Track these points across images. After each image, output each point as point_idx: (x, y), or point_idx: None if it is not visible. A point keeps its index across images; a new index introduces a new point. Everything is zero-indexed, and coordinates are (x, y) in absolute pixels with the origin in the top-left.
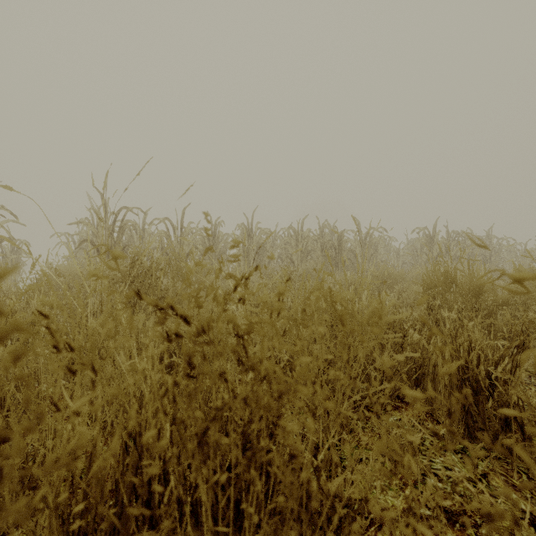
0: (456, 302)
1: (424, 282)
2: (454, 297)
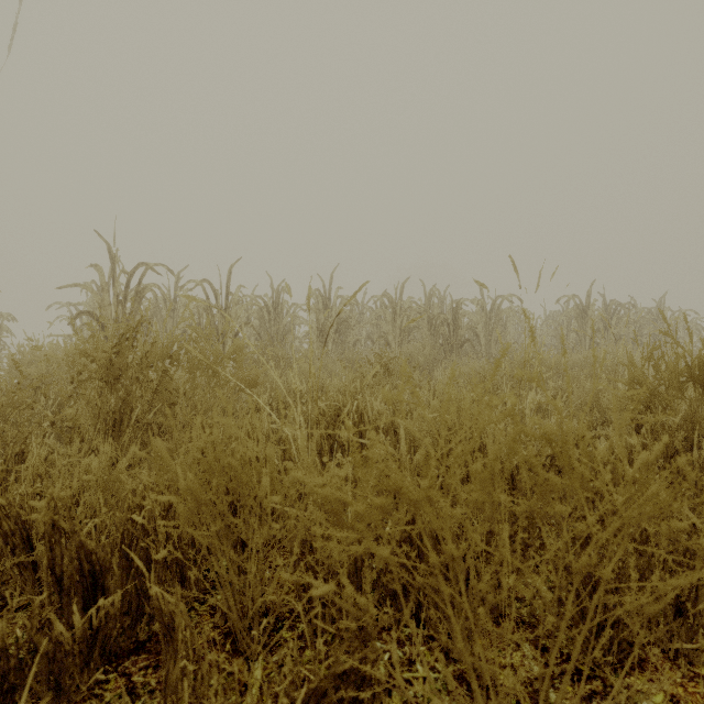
0: (701, 418)
1: (630, 379)
2: (697, 408)
